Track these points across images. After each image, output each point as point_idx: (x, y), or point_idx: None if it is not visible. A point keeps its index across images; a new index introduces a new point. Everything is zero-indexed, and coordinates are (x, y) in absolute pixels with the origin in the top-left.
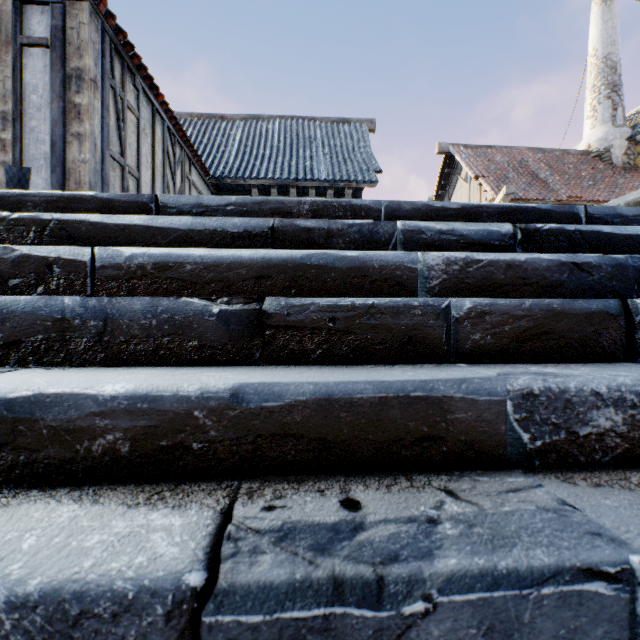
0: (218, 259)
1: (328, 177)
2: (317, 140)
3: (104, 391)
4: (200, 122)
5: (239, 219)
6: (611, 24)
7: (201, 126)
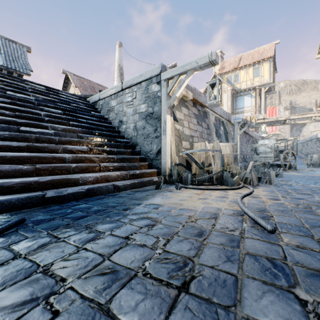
0: None
1: (4, 65)
2: None
3: None
4: None
5: None
6: (121, 55)
7: None
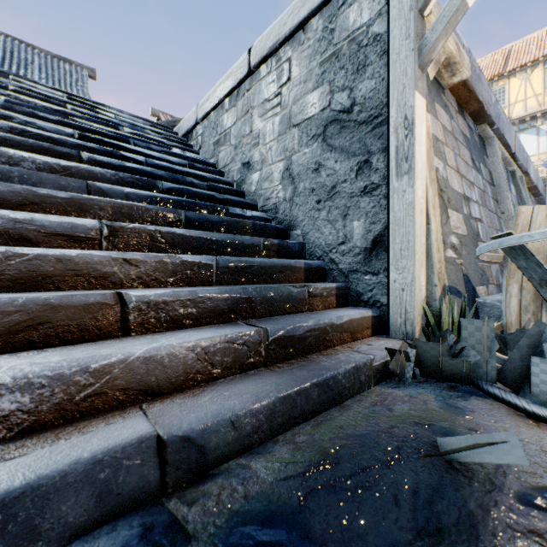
0: None
1: None
2: (35, 65)
3: None
4: None
5: None
6: None
7: None
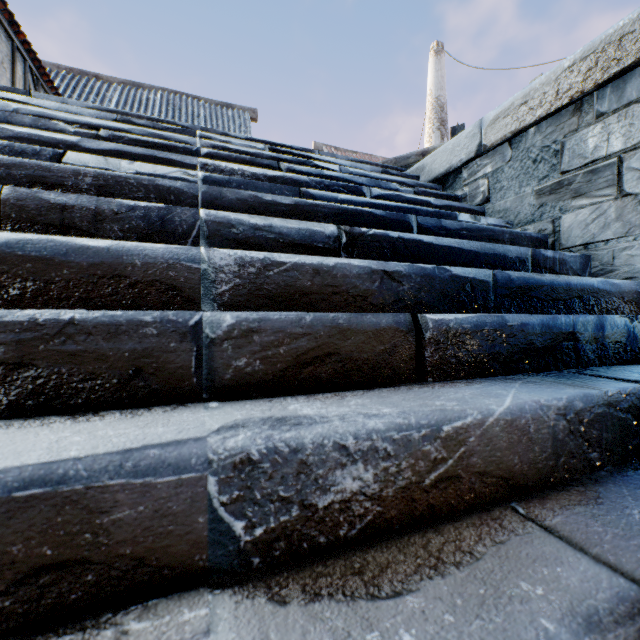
0: (76, 121)
1: None
2: (200, 118)
3: (17, 129)
4: (69, 76)
5: (93, 111)
6: (441, 74)
7: (71, 80)
